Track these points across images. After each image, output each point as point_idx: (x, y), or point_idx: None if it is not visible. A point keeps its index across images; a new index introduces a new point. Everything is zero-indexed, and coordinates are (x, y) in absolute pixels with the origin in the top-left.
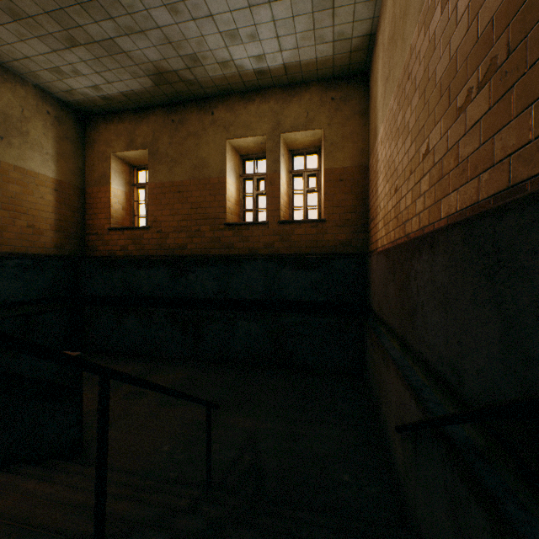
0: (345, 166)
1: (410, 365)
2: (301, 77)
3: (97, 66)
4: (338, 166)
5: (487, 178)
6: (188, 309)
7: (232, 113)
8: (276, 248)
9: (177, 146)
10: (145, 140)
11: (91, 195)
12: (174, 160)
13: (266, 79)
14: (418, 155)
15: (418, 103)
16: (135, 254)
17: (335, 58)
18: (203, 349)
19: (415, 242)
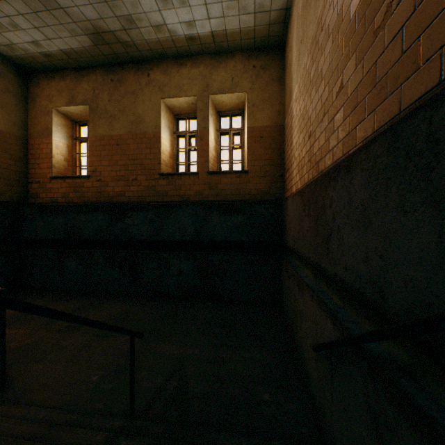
0: (265, 125)
1: (324, 290)
2: (227, 46)
3: (35, 20)
4: (258, 125)
5: (411, 84)
6: (125, 250)
7: (166, 75)
8: (205, 196)
9: (115, 103)
10: (85, 96)
11: (33, 146)
12: (113, 116)
13: (196, 46)
14: (332, 95)
15: (332, 46)
16: (76, 201)
17: (256, 29)
18: (139, 286)
19: (330, 172)
